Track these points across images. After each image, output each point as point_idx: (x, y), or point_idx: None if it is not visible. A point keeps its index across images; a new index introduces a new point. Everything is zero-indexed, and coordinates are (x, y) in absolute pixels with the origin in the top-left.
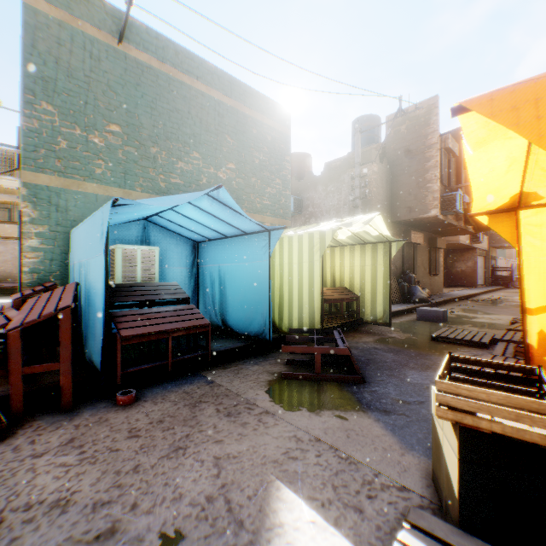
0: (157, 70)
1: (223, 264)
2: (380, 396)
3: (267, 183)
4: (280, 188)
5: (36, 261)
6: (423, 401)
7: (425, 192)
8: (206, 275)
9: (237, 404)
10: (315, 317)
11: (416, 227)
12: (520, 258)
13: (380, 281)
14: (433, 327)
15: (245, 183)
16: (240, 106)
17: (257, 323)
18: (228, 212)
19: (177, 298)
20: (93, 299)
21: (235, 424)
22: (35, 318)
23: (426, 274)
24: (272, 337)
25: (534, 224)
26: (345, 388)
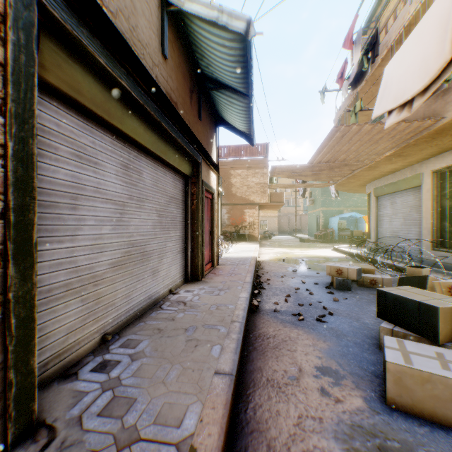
0: None
1: (362, 224)
2: None
3: None
4: None
5: (323, 224)
6: None
7: None
8: (358, 227)
9: None
10: None
11: None
12: None
13: None
14: None
15: None
16: None
17: None
18: (359, 215)
19: (349, 230)
20: (335, 230)
21: None
22: (330, 231)
23: None
24: None
25: None
26: None
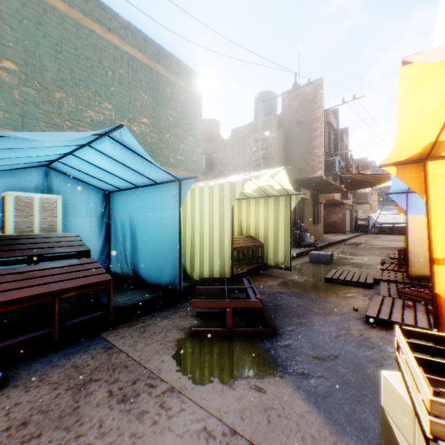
0: (63, 13)
1: (134, 213)
2: (294, 351)
3: (180, 140)
4: (192, 145)
5: None
6: (337, 354)
7: (313, 156)
8: (117, 225)
9: (137, 380)
10: (225, 266)
11: (305, 185)
12: (429, 208)
13: (281, 230)
14: (323, 268)
15: (159, 138)
16: (154, 64)
17: (167, 274)
18: (134, 159)
19: (74, 251)
20: None
21: (129, 416)
22: None
23: (312, 223)
24: (183, 286)
25: (441, 175)
26: (258, 344)
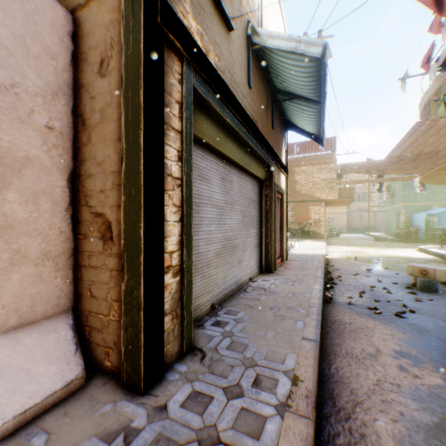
0: None
1: None
2: None
3: None
4: None
5: (403, 221)
6: None
7: None
8: None
9: None
10: None
11: None
12: None
13: None
14: None
15: None
16: None
17: None
18: None
19: (439, 229)
20: (420, 228)
21: None
22: (414, 229)
23: None
24: None
25: None
26: None
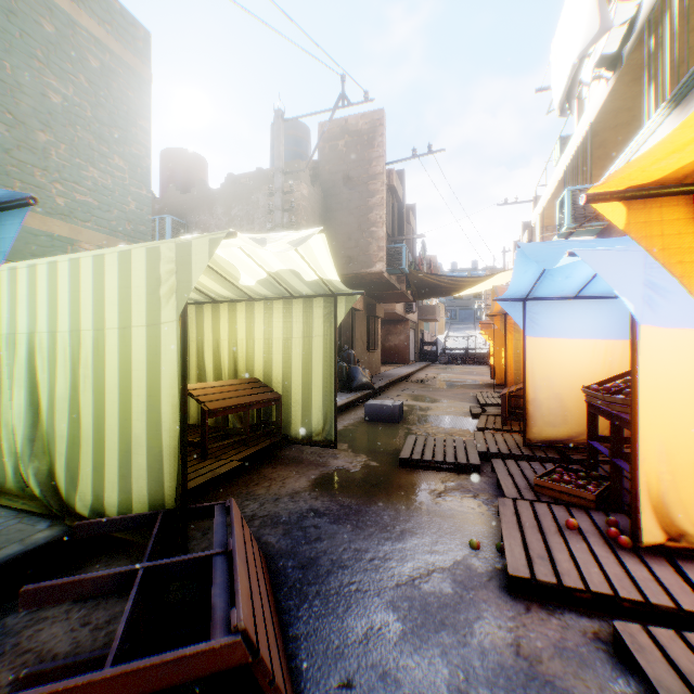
0: None
1: None
2: None
3: (89, 158)
4: (125, 177)
5: None
6: None
7: (369, 238)
8: None
9: None
10: (165, 477)
11: (355, 287)
12: None
13: (317, 367)
14: (391, 432)
15: (16, 138)
16: None
17: None
18: None
19: None
20: None
21: None
22: None
23: (365, 350)
24: (33, 544)
25: None
26: None
